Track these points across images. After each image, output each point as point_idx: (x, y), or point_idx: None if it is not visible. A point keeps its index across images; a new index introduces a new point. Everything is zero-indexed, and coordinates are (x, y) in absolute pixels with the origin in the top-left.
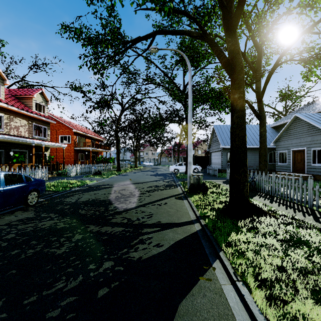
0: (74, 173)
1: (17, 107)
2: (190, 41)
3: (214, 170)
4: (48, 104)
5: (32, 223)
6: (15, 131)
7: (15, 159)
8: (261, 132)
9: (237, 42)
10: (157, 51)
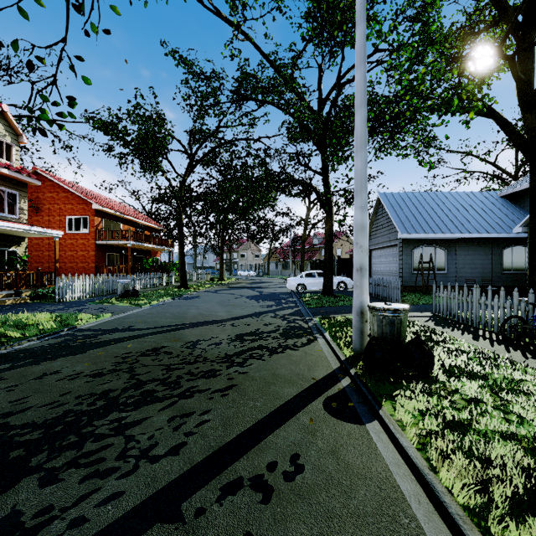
0: (76, 295)
1: None
2: None
3: (391, 287)
4: (20, 141)
5: None
6: None
7: None
8: (535, 187)
9: None
10: None
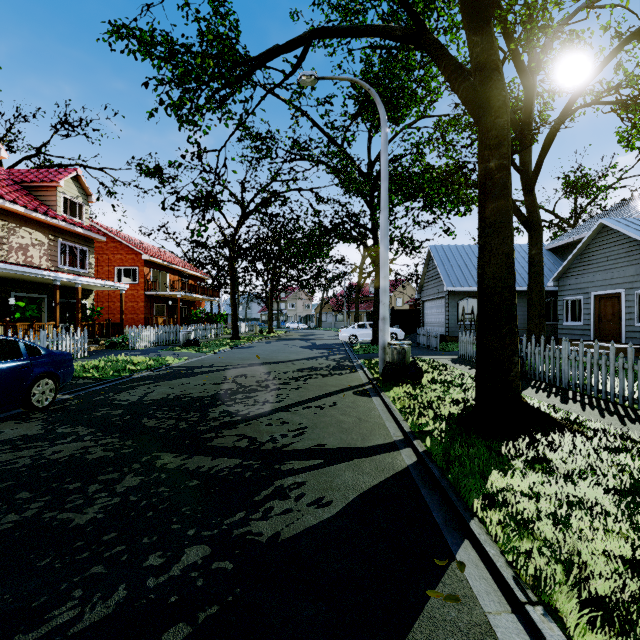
0: (143, 344)
1: (24, 204)
2: (385, 61)
3: (433, 336)
4: (90, 200)
5: (33, 448)
6: (19, 256)
7: (19, 313)
8: (531, 255)
9: (494, 46)
10: (314, 82)
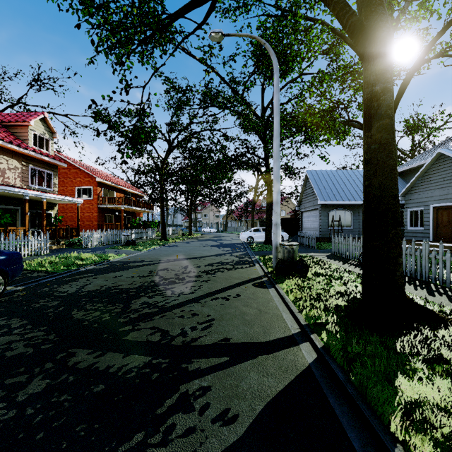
0: (94, 243)
1: (1, 138)
2: (277, 21)
3: (310, 238)
4: (54, 136)
5: None
6: None
7: None
8: None
9: None
10: (221, 38)
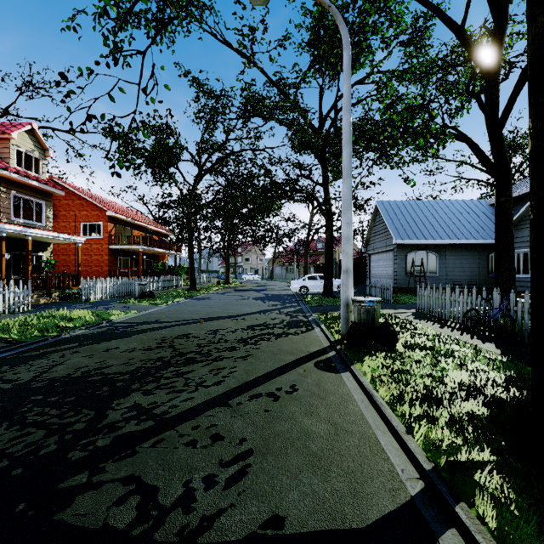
0: (98, 295)
1: None
2: None
3: (384, 288)
4: (47, 155)
5: None
6: None
7: None
8: (499, 203)
9: None
10: None
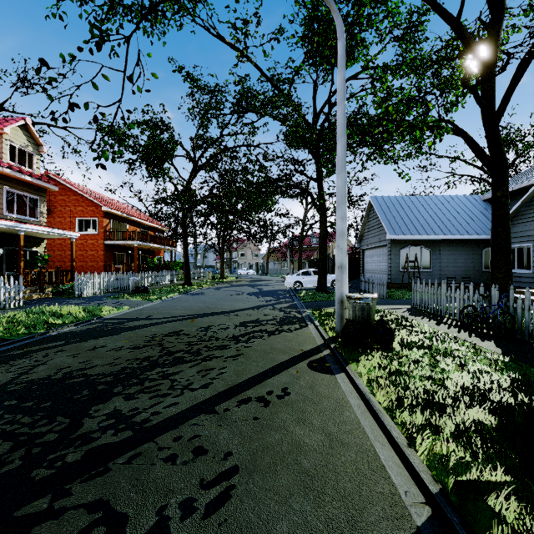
0: (92, 291)
1: None
2: None
3: (378, 284)
4: (41, 150)
5: None
6: None
7: None
8: (496, 197)
9: None
10: None
